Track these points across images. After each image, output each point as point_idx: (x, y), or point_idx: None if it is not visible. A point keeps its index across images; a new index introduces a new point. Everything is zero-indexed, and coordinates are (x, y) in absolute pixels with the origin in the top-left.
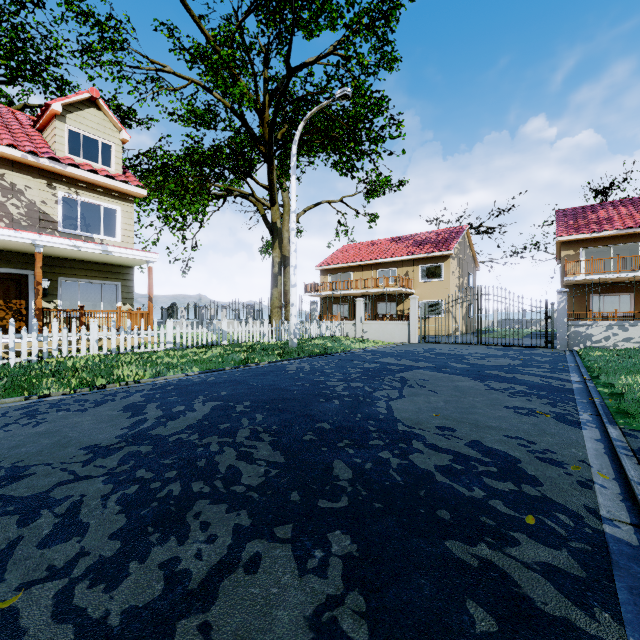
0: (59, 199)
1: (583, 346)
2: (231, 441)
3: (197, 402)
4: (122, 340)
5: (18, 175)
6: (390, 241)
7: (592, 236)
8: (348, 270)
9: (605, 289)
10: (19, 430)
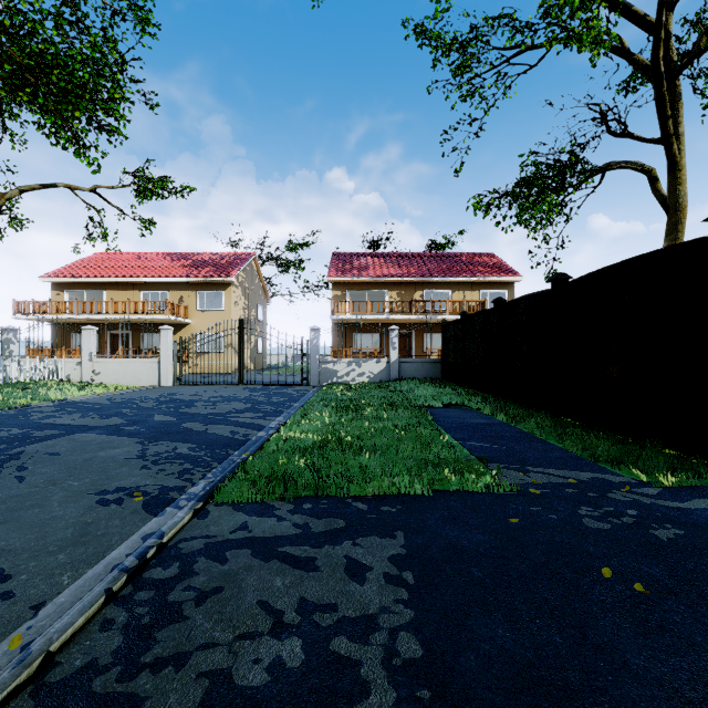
0: None
1: (331, 382)
2: None
3: None
4: None
5: None
6: (164, 257)
7: (354, 280)
8: (98, 287)
9: (363, 328)
10: None
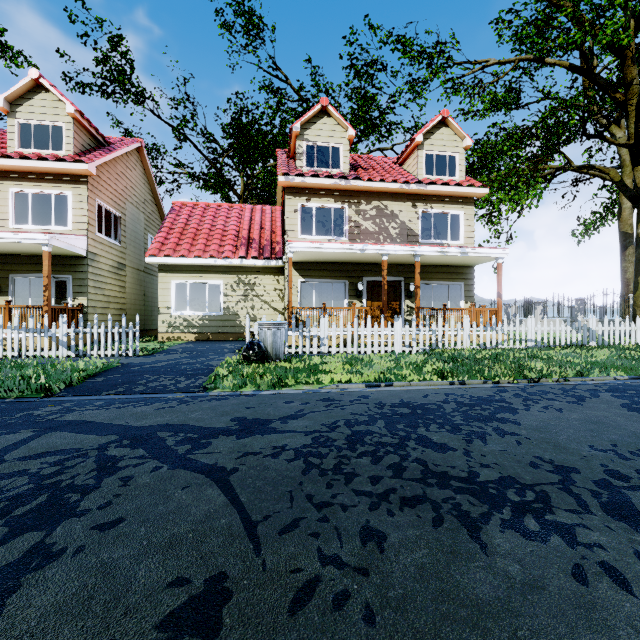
0: (419, 215)
1: None
2: None
3: None
4: (488, 336)
5: (395, 203)
6: None
7: None
8: None
9: None
10: (552, 413)
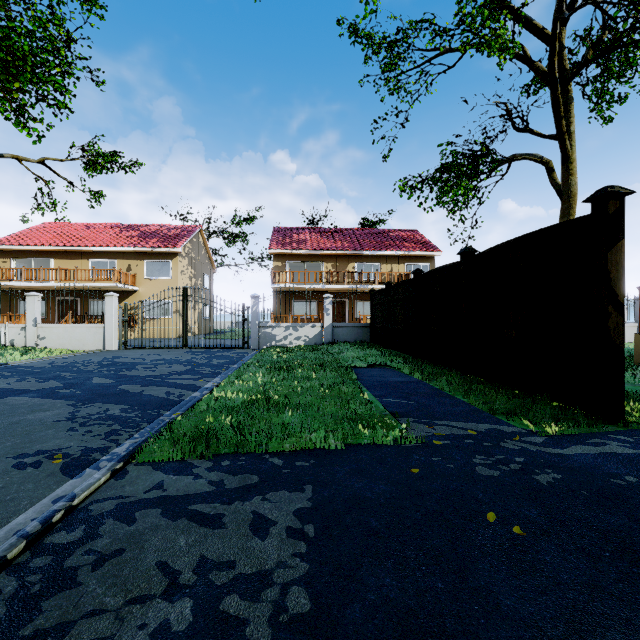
0: None
1: (270, 345)
2: None
3: None
4: None
5: None
6: (113, 227)
7: (293, 252)
8: (45, 255)
9: (301, 296)
10: None
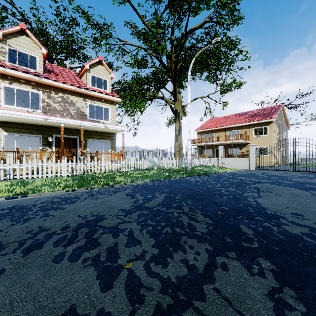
0: (88, 105)
1: None
2: (182, 212)
3: (156, 194)
4: (113, 166)
5: (73, 97)
6: (235, 115)
7: None
8: (212, 132)
9: None
10: (91, 201)
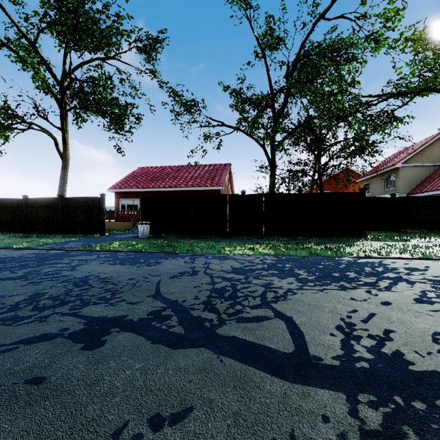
0: None
1: None
2: None
3: None
4: None
5: None
6: None
7: None
8: None
9: None
10: None
